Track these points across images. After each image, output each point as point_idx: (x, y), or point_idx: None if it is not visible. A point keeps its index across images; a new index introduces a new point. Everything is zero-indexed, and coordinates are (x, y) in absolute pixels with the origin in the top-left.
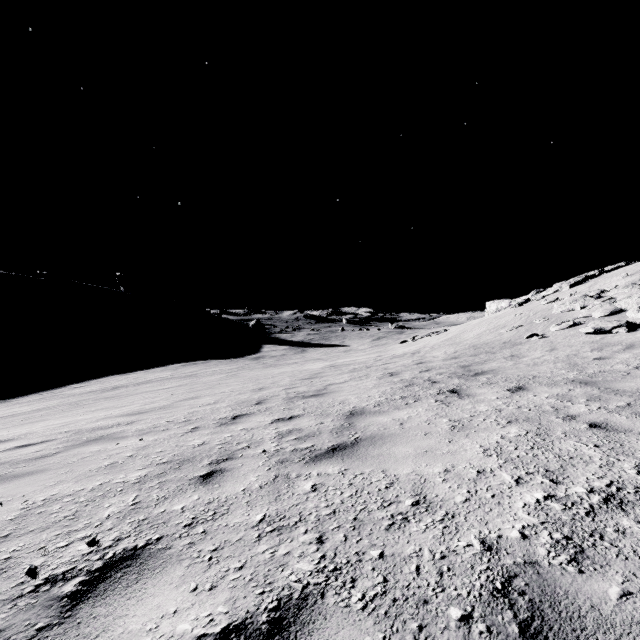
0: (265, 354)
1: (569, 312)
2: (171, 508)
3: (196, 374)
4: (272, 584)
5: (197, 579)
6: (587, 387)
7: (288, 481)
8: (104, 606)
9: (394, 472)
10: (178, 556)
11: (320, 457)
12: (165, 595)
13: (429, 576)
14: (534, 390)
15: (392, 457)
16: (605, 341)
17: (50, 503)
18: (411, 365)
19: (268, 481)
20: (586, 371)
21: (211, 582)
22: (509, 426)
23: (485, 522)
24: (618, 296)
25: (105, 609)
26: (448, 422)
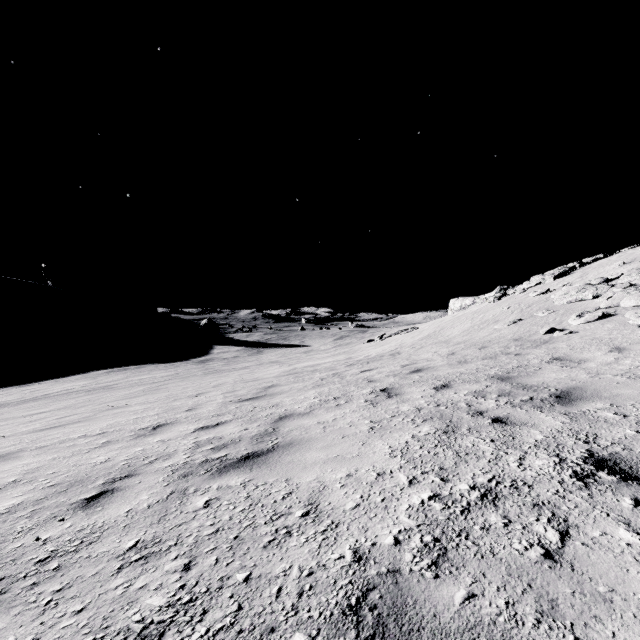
0: (215, 356)
1: (578, 303)
2: None
3: (114, 385)
4: None
5: None
6: None
7: None
8: None
9: None
10: None
11: None
12: None
13: None
14: None
15: None
16: None
17: None
18: (407, 374)
19: None
20: None
21: None
22: None
23: None
24: (639, 282)
25: None
26: None
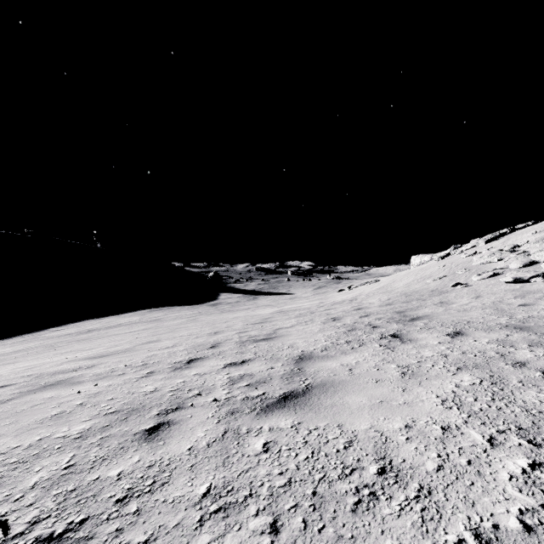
0: (222, 301)
1: (487, 264)
2: (106, 474)
3: (161, 319)
4: None
5: None
6: (523, 332)
7: (238, 438)
8: None
9: (351, 427)
10: None
11: (271, 407)
12: None
13: None
14: (473, 335)
15: (346, 408)
16: (525, 289)
17: None
18: (351, 311)
19: (216, 437)
20: (516, 317)
21: None
22: (460, 373)
23: (471, 502)
24: (531, 250)
25: None
26: (397, 368)
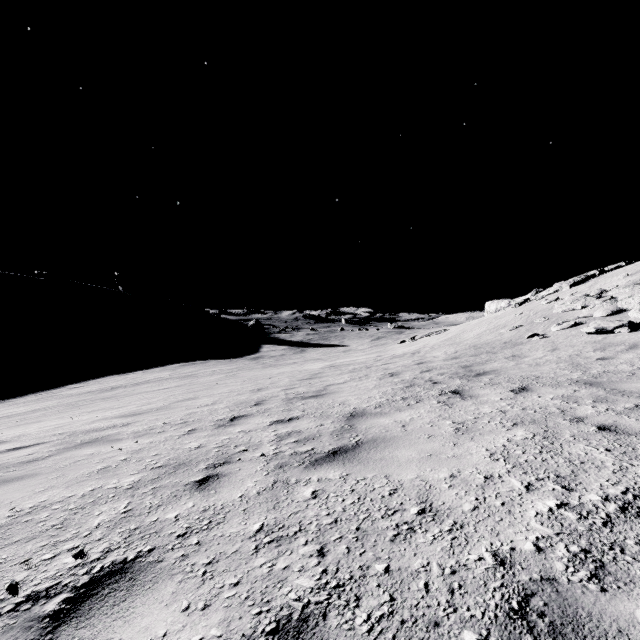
0: (264, 354)
1: (570, 312)
2: (164, 516)
3: (195, 374)
4: (270, 603)
5: (189, 597)
6: (592, 388)
7: (287, 487)
8: (88, 628)
9: (398, 477)
10: (170, 570)
11: (320, 461)
12: (154, 615)
13: (439, 594)
14: (538, 391)
15: (395, 461)
16: (607, 341)
17: (38, 510)
18: (411, 365)
19: (266, 487)
20: (590, 371)
21: (204, 600)
22: (515, 428)
23: (496, 533)
24: (619, 296)
25: (89, 631)
26: (452, 424)
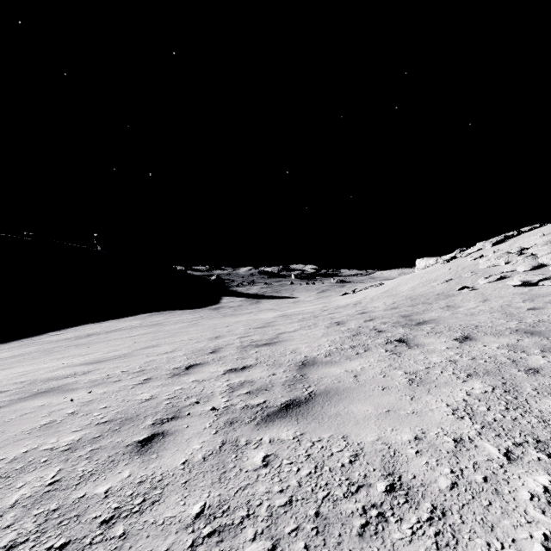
0: (224, 305)
1: (494, 267)
2: (93, 491)
3: (162, 323)
4: None
5: None
6: (535, 337)
7: (236, 450)
8: None
9: (357, 439)
10: None
11: (272, 417)
12: None
13: None
14: (482, 340)
15: (351, 418)
16: (534, 292)
17: None
18: (355, 315)
19: (213, 450)
20: (525, 321)
21: None
22: (471, 380)
23: (490, 526)
24: (539, 253)
25: None
26: (404, 375)
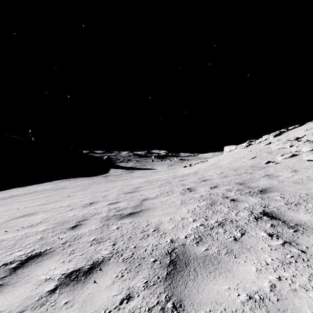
0: (111, 174)
1: (283, 149)
2: None
3: (65, 187)
4: None
5: None
6: None
7: None
8: None
9: None
10: None
11: None
12: None
13: None
14: None
15: None
16: None
17: None
18: (200, 182)
19: None
20: None
21: None
22: None
23: None
24: (312, 139)
25: None
26: None
